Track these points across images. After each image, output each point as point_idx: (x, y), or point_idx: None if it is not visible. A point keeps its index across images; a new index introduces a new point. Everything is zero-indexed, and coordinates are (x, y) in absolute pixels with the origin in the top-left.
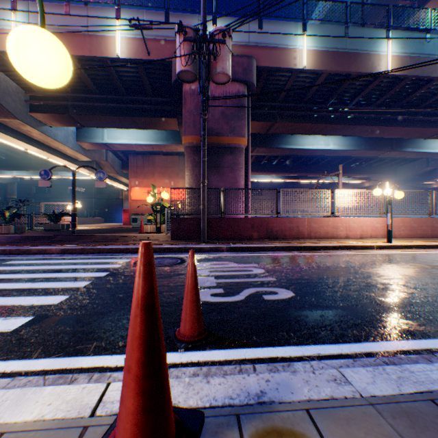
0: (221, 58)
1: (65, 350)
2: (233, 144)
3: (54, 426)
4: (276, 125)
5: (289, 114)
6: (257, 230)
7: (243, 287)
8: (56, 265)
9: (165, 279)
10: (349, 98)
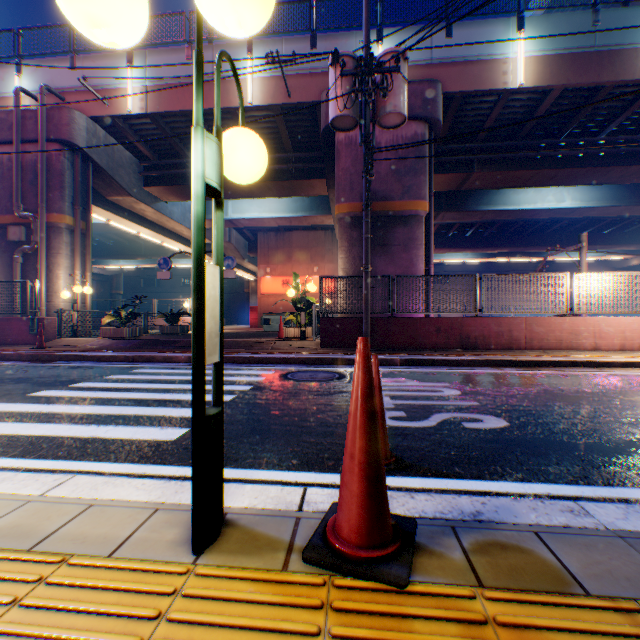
0: (392, 92)
1: (236, 462)
2: (408, 211)
3: (268, 513)
4: (474, 177)
5: (494, 159)
6: (445, 336)
7: (432, 411)
8: (189, 376)
9: (324, 397)
10: (600, 124)
